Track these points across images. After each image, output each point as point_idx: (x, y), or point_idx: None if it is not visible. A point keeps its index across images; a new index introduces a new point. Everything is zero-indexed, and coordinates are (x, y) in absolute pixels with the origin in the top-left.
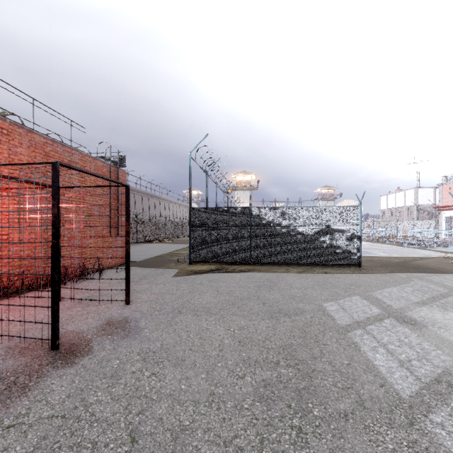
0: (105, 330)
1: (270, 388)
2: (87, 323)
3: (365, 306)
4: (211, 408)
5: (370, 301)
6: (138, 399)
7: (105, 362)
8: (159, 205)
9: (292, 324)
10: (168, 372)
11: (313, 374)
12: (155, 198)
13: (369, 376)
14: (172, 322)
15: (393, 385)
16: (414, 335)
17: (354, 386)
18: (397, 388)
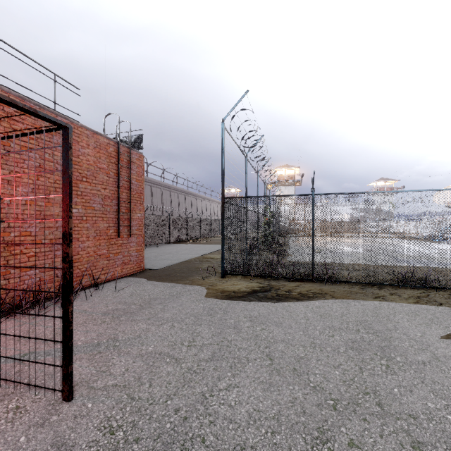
0: None
1: None
2: None
3: None
4: None
5: None
6: None
7: None
8: (196, 203)
9: None
10: None
11: None
12: (191, 196)
13: None
14: None
15: None
16: None
17: None
18: None
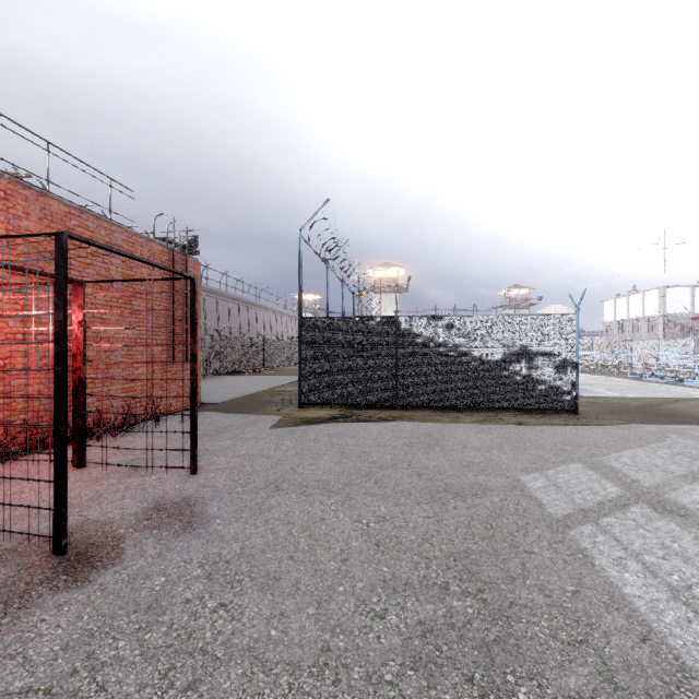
0: (149, 520)
1: (432, 639)
2: (122, 507)
3: (593, 481)
4: (322, 679)
5: (601, 472)
6: (189, 657)
7: (140, 580)
8: (255, 316)
9: (469, 513)
10: (249, 602)
11: (511, 612)
12: (249, 305)
13: (618, 617)
14: (263, 506)
15: (665, 638)
16: (688, 537)
17: (592, 638)
18: (674, 646)
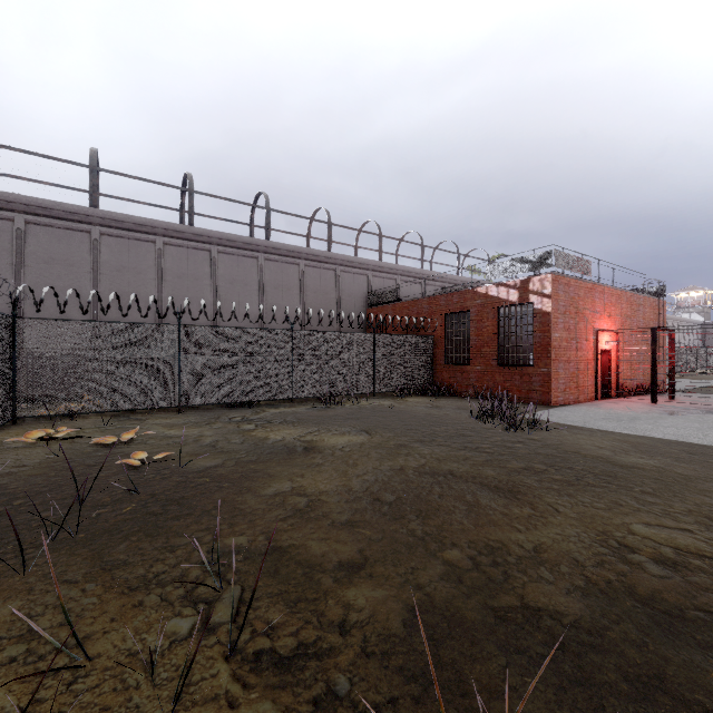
0: None
1: None
2: None
3: None
4: None
5: None
6: None
7: None
8: None
9: None
10: None
11: None
12: None
13: None
14: None
15: None
16: None
17: None
18: None
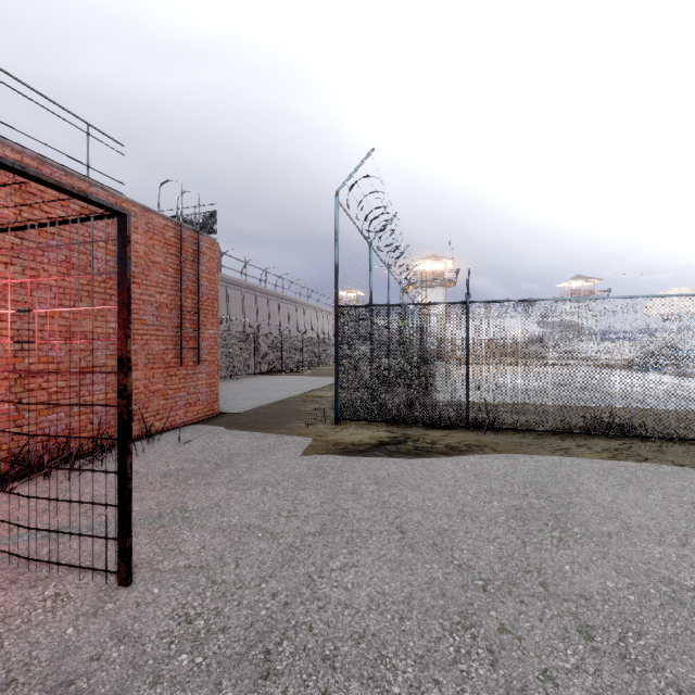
0: None
1: None
2: None
3: None
4: None
5: None
6: None
7: None
8: (295, 314)
9: None
10: None
11: None
12: (289, 302)
13: None
14: None
15: None
16: None
17: None
18: None
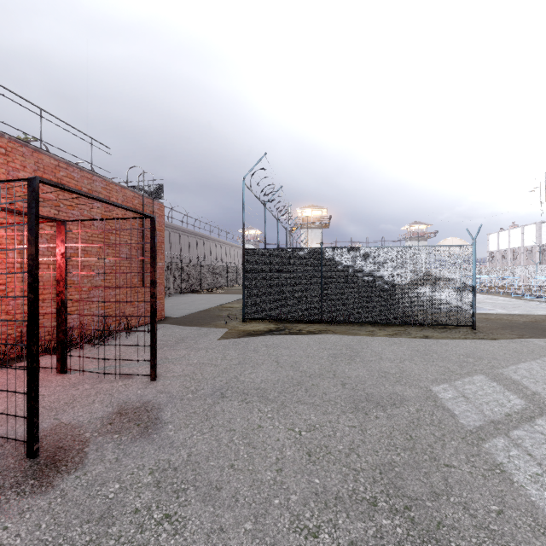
0: (112, 425)
1: None
2: (91, 411)
3: (498, 392)
4: None
5: (503, 384)
6: None
7: (97, 487)
8: (209, 247)
9: (390, 423)
10: (192, 514)
11: (439, 534)
12: (204, 239)
13: None
14: (209, 413)
15: None
16: None
17: None
18: None
